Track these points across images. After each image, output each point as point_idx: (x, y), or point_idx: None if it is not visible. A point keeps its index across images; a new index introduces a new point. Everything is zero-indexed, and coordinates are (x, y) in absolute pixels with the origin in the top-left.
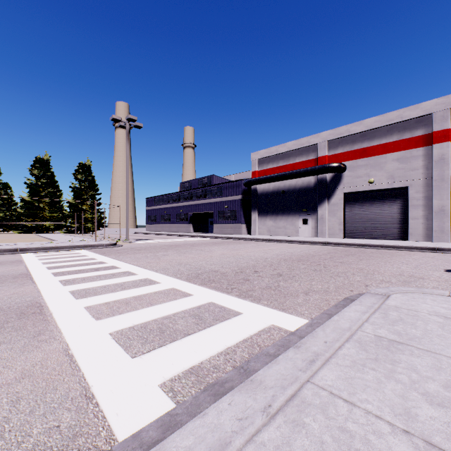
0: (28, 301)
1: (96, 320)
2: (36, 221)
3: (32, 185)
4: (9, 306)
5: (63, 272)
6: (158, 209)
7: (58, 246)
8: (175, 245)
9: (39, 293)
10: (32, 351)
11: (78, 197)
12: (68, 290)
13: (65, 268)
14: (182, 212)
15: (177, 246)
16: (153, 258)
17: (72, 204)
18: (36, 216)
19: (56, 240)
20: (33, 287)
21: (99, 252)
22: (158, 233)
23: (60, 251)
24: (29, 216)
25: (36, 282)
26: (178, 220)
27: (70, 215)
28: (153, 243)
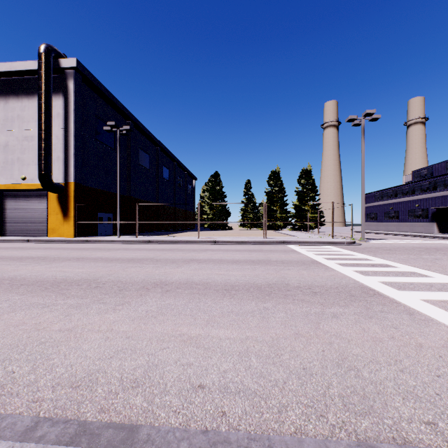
0: (353, 283)
1: None
2: (271, 221)
3: (268, 193)
4: (345, 285)
5: (343, 263)
6: (379, 206)
7: (308, 241)
8: (432, 248)
9: (352, 278)
10: (428, 327)
11: (301, 199)
12: (375, 280)
13: (340, 261)
14: (417, 207)
15: (437, 249)
16: (426, 262)
17: (296, 205)
18: (271, 217)
19: (297, 236)
20: (338, 272)
21: (348, 249)
22: (384, 233)
23: (312, 246)
24: (267, 217)
25: (334, 269)
26: (411, 217)
27: (295, 215)
28: (394, 244)
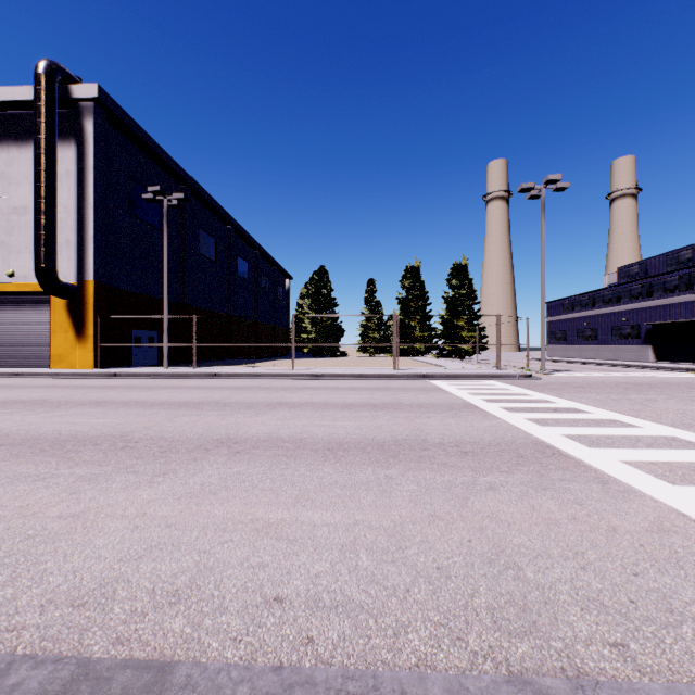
0: (523, 437)
1: (670, 484)
2: (407, 343)
3: (402, 300)
4: (511, 440)
5: (511, 408)
6: (569, 320)
7: (461, 373)
8: (644, 384)
9: (523, 430)
10: (627, 501)
11: (452, 310)
12: (557, 433)
13: (507, 403)
14: (624, 322)
15: (651, 385)
16: (634, 404)
17: (445, 319)
18: (407, 337)
19: (445, 366)
20: (503, 421)
21: (520, 386)
22: (576, 361)
23: (467, 381)
24: (401, 337)
25: (497, 416)
26: (615, 337)
27: (444, 334)
28: (590, 377)
